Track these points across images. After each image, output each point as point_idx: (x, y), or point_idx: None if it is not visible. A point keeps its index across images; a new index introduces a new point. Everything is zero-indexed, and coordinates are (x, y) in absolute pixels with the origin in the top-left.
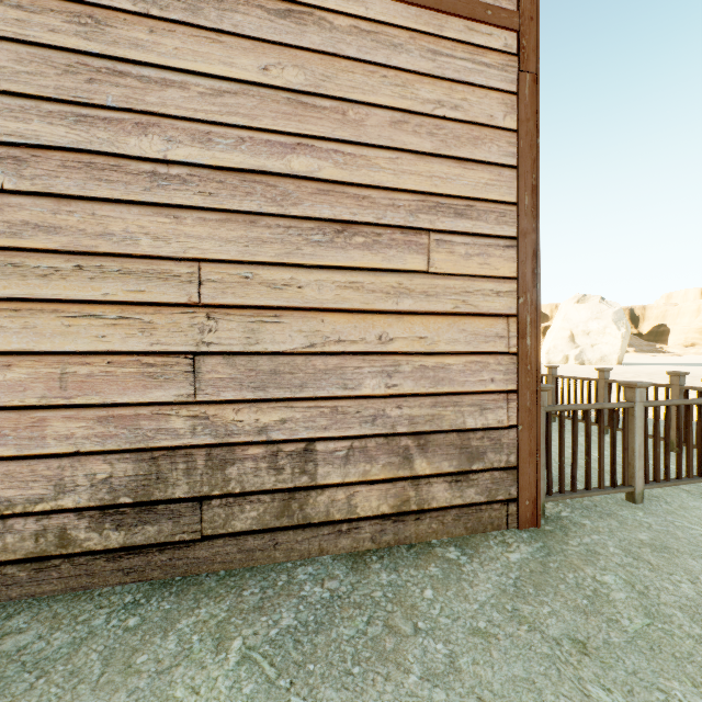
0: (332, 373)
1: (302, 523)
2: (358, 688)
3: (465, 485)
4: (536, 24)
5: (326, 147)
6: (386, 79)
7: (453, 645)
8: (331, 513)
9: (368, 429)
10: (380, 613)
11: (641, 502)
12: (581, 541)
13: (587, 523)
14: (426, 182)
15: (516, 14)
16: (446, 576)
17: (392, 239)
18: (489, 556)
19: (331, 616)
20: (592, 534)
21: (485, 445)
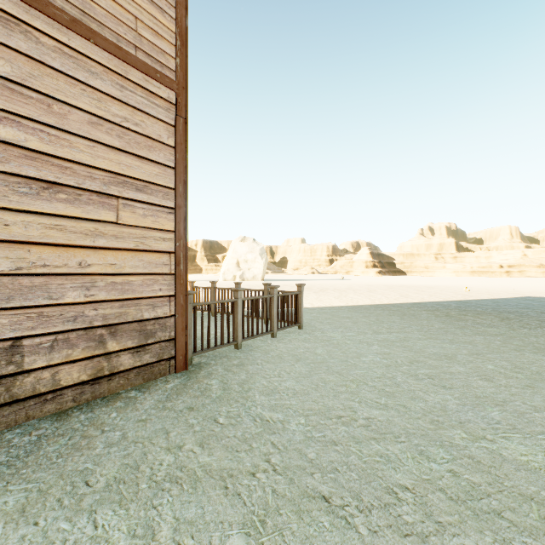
0: (39, 288)
1: (9, 401)
2: (61, 466)
3: (143, 353)
4: (186, 92)
5: (33, 126)
6: (85, 92)
7: (126, 430)
8: (38, 389)
9: (70, 326)
10: (78, 433)
11: (241, 348)
12: (207, 370)
13: (213, 362)
14: (116, 166)
15: (175, 82)
16: (127, 404)
17: (90, 199)
18: (156, 389)
19: (40, 446)
20: (213, 366)
21: (156, 328)
